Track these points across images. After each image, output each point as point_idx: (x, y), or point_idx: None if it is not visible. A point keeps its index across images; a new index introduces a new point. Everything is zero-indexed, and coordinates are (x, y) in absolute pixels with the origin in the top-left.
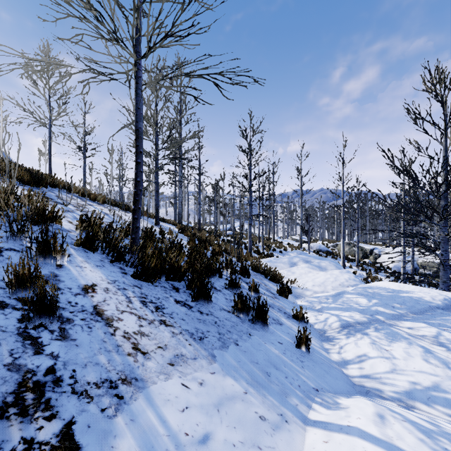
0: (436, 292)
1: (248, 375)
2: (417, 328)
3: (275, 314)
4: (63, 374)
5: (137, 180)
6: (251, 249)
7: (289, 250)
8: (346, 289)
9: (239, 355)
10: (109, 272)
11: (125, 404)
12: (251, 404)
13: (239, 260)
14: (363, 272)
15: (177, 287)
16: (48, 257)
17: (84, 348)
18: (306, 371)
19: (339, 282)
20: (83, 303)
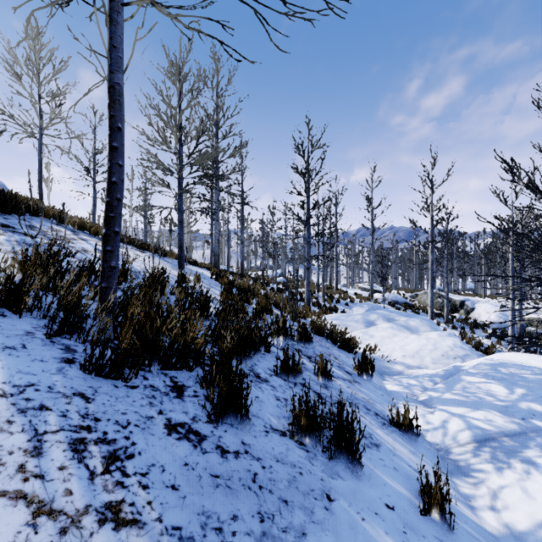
0: None
1: None
2: None
3: (362, 421)
4: None
5: (112, 181)
6: (309, 301)
7: (357, 302)
8: (459, 365)
9: None
10: (28, 361)
11: None
12: None
13: (295, 318)
14: (455, 331)
15: (181, 385)
16: None
17: None
18: None
19: (441, 351)
20: None
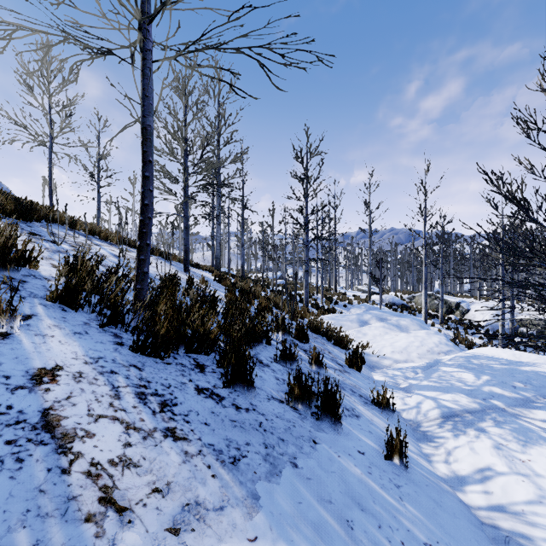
0: None
1: (316, 532)
2: None
3: (347, 399)
4: None
5: (145, 203)
6: (307, 303)
7: (354, 303)
8: (439, 358)
9: (299, 488)
10: (93, 343)
11: None
12: None
13: (294, 317)
14: (449, 331)
15: (202, 364)
16: None
17: None
18: (408, 505)
19: (427, 347)
20: (24, 405)
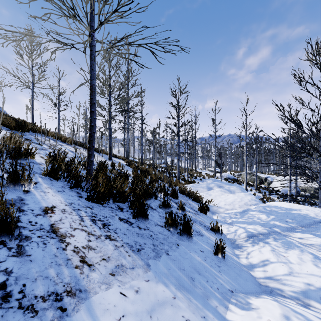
0: (318, 210)
1: (176, 281)
2: (306, 238)
3: (197, 227)
4: (13, 289)
5: (91, 125)
6: (179, 177)
7: (206, 178)
8: (250, 207)
9: (169, 263)
10: (68, 196)
11: (67, 316)
12: (179, 308)
13: (170, 185)
14: (260, 194)
15: (121, 207)
16: (17, 184)
17: (36, 263)
18: (223, 274)
19: (244, 202)
20: (42, 222)
